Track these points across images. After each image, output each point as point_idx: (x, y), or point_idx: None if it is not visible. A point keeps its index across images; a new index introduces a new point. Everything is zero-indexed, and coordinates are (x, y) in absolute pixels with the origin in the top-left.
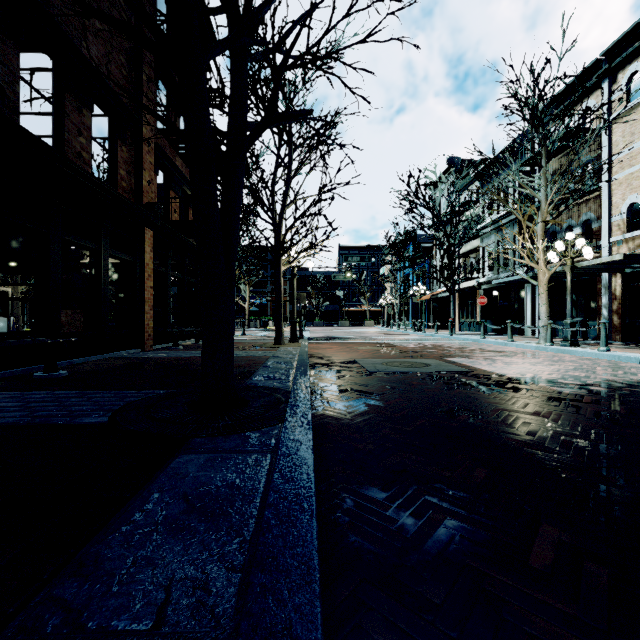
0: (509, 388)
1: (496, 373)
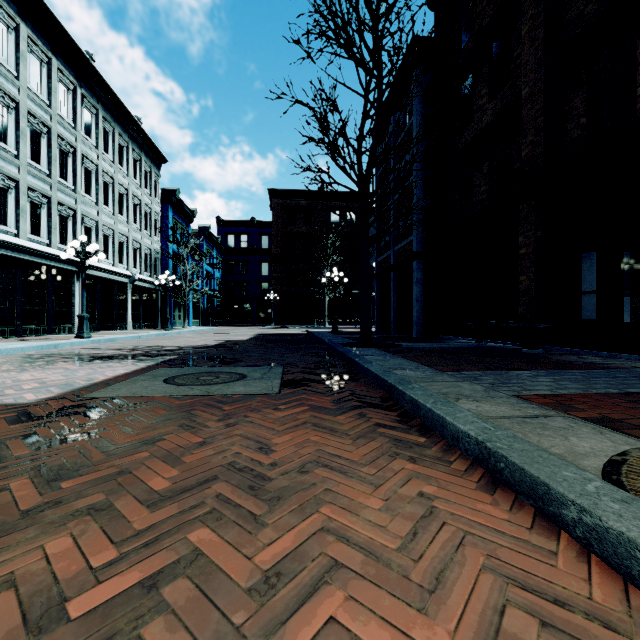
0: (203, 357)
1: (147, 366)
